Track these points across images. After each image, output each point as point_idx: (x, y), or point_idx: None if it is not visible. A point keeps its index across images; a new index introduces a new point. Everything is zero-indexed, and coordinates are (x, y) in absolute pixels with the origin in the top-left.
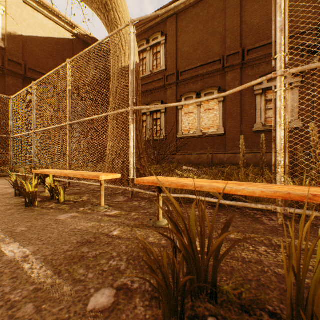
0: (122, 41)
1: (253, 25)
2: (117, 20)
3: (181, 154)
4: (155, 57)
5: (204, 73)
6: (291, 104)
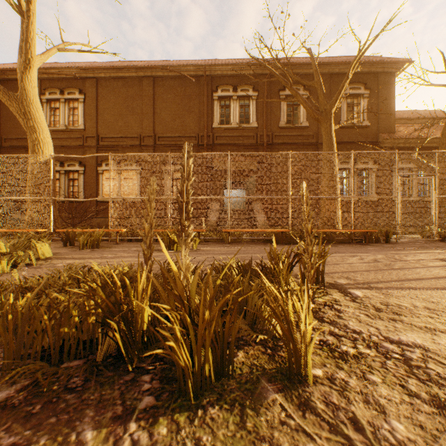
0: (41, 143)
1: (163, 118)
2: (36, 128)
3: (102, 218)
4: (72, 111)
5: (124, 146)
6: None
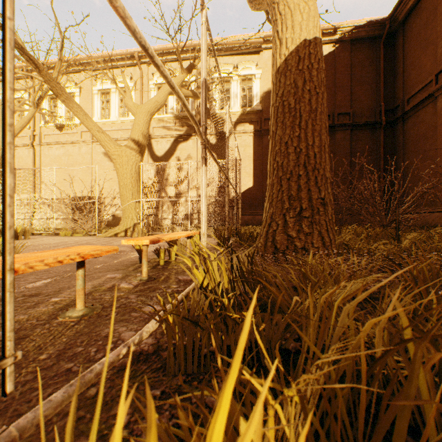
0: (278, 25)
1: None
2: None
3: None
4: None
5: None
6: None
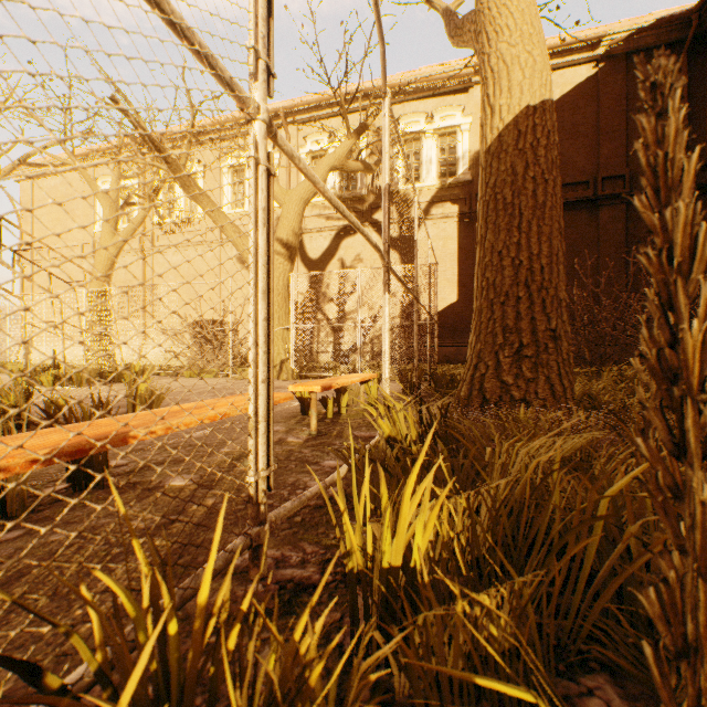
0: (488, 87)
1: None
2: (483, 48)
3: None
4: None
5: None
6: None
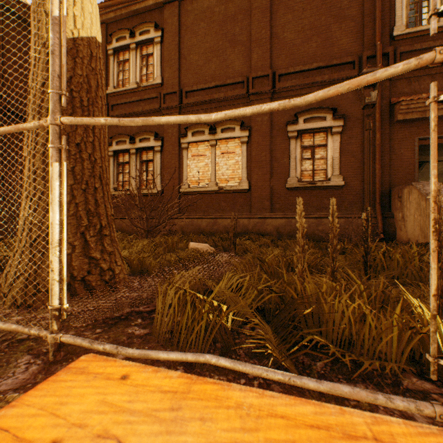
0: None
1: (286, 41)
2: None
3: (187, 218)
4: (144, 61)
5: (221, 98)
6: (331, 154)
